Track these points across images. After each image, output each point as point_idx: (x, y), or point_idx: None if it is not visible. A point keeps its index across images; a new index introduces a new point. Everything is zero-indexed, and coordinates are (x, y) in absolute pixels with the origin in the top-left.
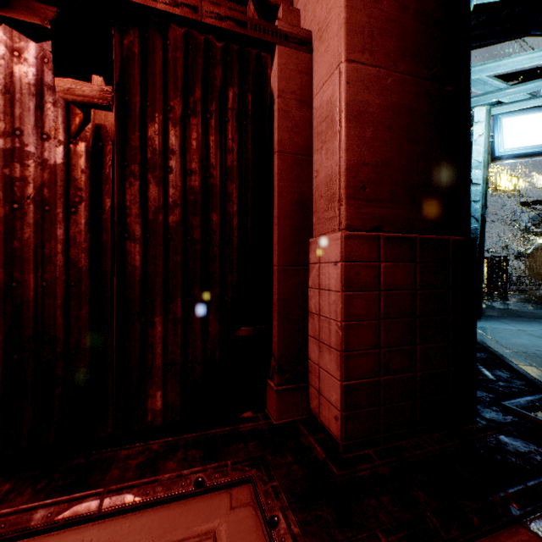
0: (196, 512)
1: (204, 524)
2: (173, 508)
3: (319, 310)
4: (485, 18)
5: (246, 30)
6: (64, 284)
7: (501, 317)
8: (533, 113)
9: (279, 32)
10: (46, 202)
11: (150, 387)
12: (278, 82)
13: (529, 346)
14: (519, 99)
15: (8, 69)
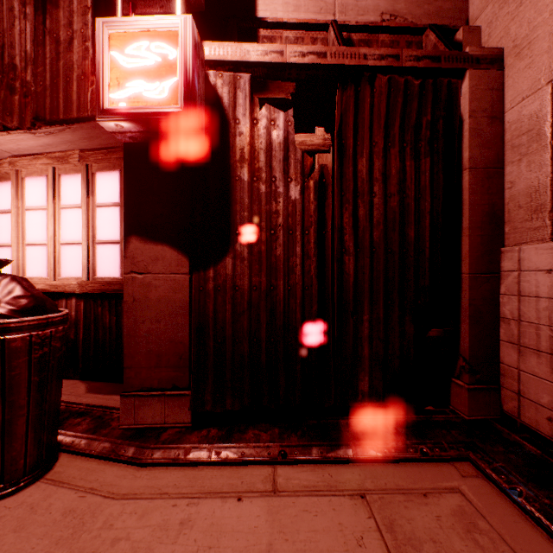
0: (431, 473)
1: (445, 482)
2: (409, 466)
3: (519, 316)
4: None
5: (439, 63)
6: (301, 288)
7: None
8: None
9: (469, 57)
10: (289, 228)
11: (359, 372)
12: (468, 104)
13: None
14: None
15: (268, 135)
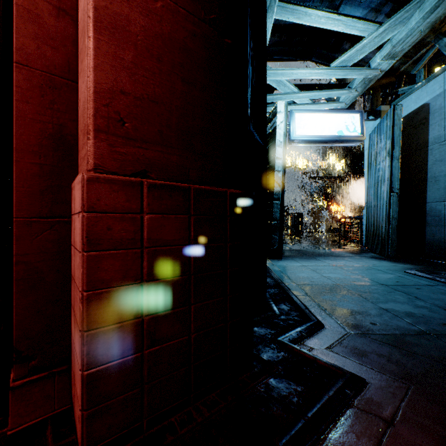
0: None
1: None
2: None
3: (74, 274)
4: (286, 38)
5: None
6: None
7: (295, 256)
8: (312, 112)
9: None
10: None
11: None
12: None
13: (307, 279)
14: (305, 103)
15: None
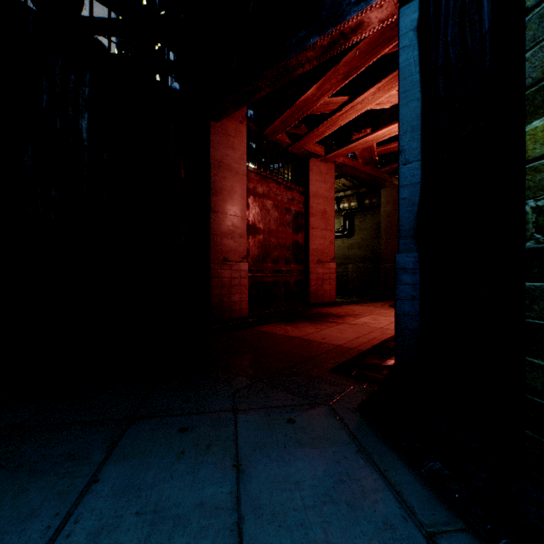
0: None
1: None
2: None
3: None
4: None
5: None
6: None
7: None
8: None
9: None
10: None
11: None
12: None
13: None
14: None
15: None
